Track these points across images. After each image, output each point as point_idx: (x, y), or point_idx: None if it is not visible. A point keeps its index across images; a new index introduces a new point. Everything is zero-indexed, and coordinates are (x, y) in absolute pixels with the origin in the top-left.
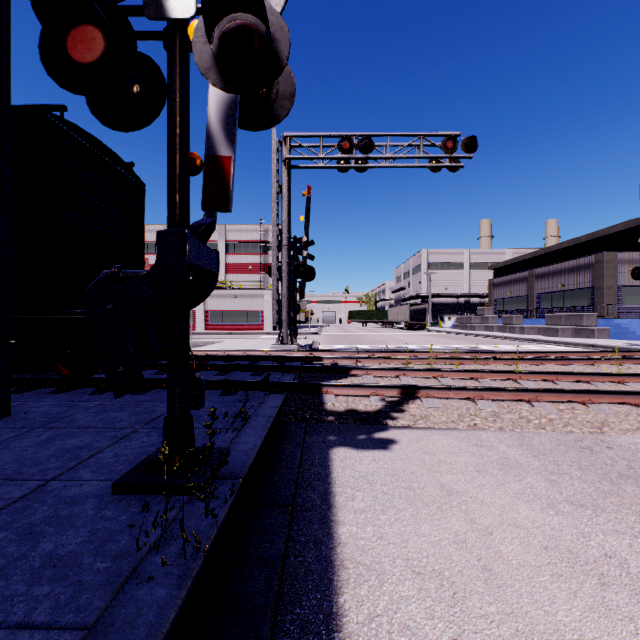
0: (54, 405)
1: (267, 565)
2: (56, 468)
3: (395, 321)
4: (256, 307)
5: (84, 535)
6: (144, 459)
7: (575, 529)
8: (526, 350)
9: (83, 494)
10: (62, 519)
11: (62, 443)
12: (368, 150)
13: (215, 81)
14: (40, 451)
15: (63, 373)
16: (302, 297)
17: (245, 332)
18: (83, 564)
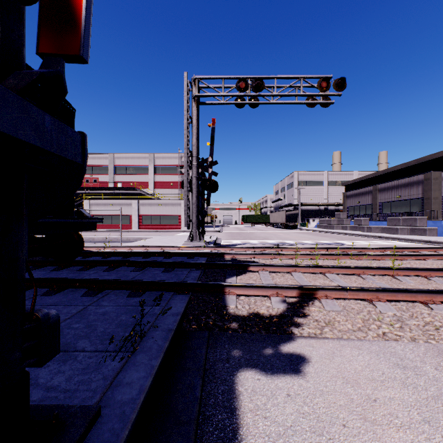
0: None
1: None
2: None
3: (275, 222)
4: (175, 212)
5: None
6: None
7: None
8: (379, 245)
9: None
10: None
11: None
12: (260, 89)
13: None
14: None
15: None
16: (208, 204)
17: (167, 230)
18: None
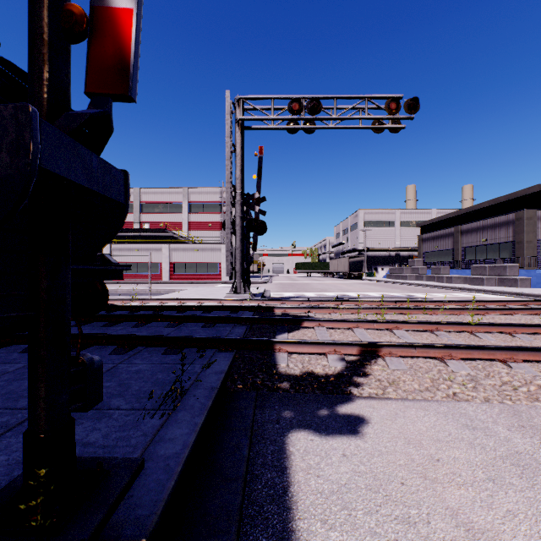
0: None
1: None
2: None
3: (336, 271)
4: (215, 259)
5: None
6: (1, 490)
7: None
8: (460, 298)
9: None
10: None
11: None
12: (316, 111)
13: None
14: None
15: None
16: (254, 249)
17: (205, 281)
18: None
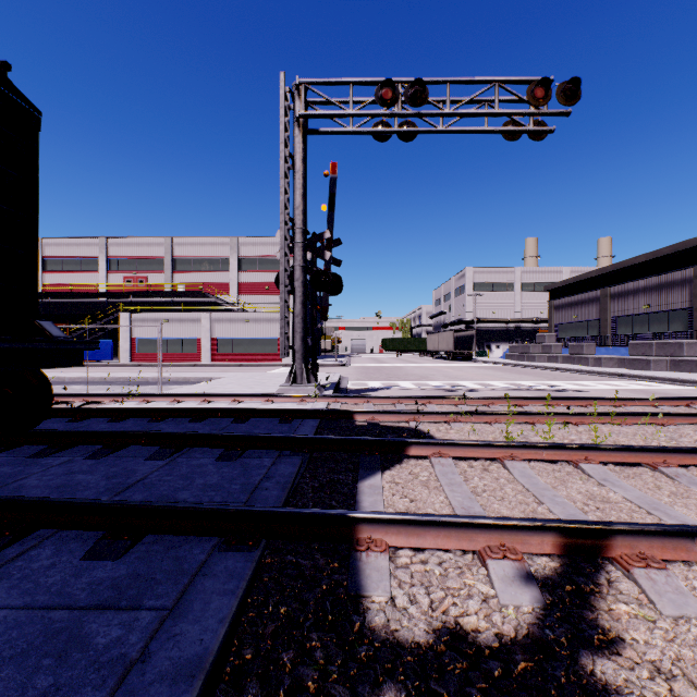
0: None
1: None
2: None
3: (436, 350)
4: (272, 333)
5: None
6: None
7: None
8: (629, 390)
9: None
10: None
11: None
12: (420, 101)
13: None
14: None
15: None
16: (324, 318)
17: (258, 363)
18: None
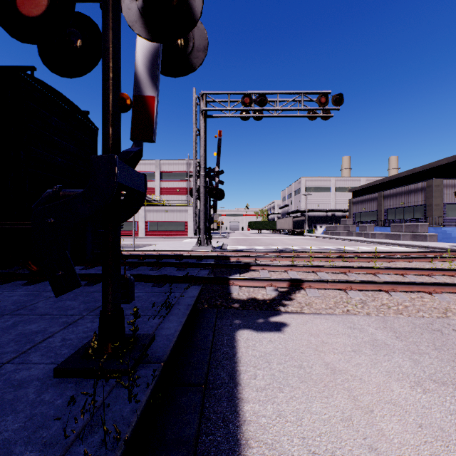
0: (23, 295)
1: (182, 446)
2: (12, 352)
3: (282, 229)
4: (182, 219)
5: (21, 421)
6: (84, 344)
7: (442, 407)
8: (378, 250)
9: (29, 377)
10: (6, 403)
11: (22, 328)
12: (263, 104)
13: (140, 32)
14: (3, 336)
15: (33, 269)
16: (215, 212)
17: (174, 237)
18: (14, 454)
